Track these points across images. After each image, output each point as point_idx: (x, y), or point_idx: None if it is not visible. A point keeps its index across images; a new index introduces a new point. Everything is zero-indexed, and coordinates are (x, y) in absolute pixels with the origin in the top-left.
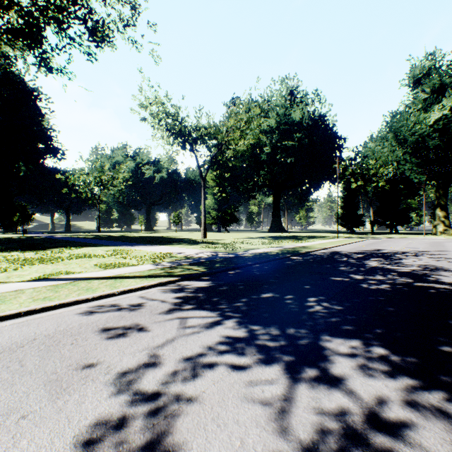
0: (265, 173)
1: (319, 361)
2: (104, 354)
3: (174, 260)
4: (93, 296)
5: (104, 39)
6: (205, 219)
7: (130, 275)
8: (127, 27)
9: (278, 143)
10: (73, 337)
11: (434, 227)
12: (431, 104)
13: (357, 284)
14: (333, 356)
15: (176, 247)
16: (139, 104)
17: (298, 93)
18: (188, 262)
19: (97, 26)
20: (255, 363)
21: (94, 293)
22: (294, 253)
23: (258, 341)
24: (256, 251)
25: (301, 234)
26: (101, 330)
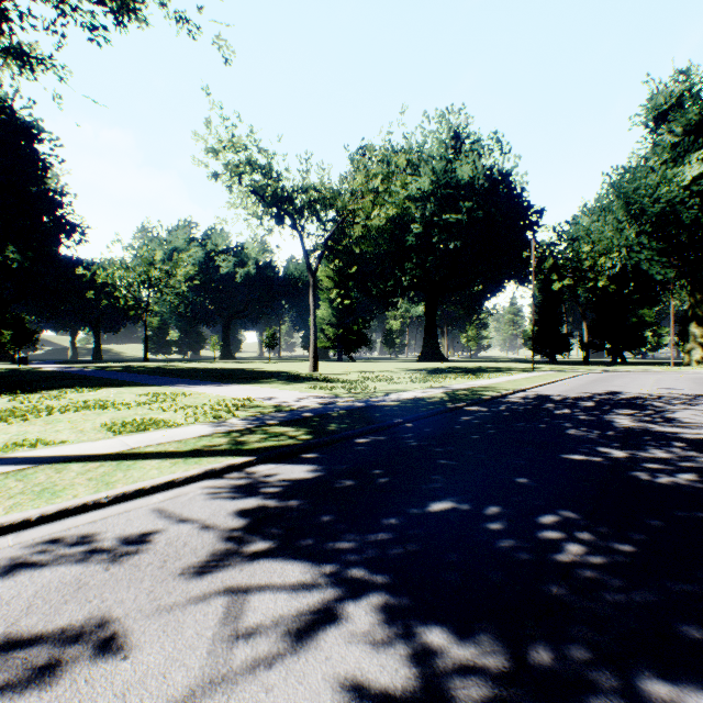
0: (414, 266)
1: None
2: None
3: (254, 413)
4: (42, 514)
5: (125, 4)
6: (315, 340)
7: (156, 449)
8: None
9: (434, 217)
10: None
11: (687, 353)
12: (684, 154)
13: (625, 473)
14: None
15: (264, 388)
16: (205, 149)
17: (467, 136)
18: (279, 418)
19: None
20: None
21: (50, 503)
22: (472, 399)
23: None
24: (402, 395)
25: (472, 364)
26: None
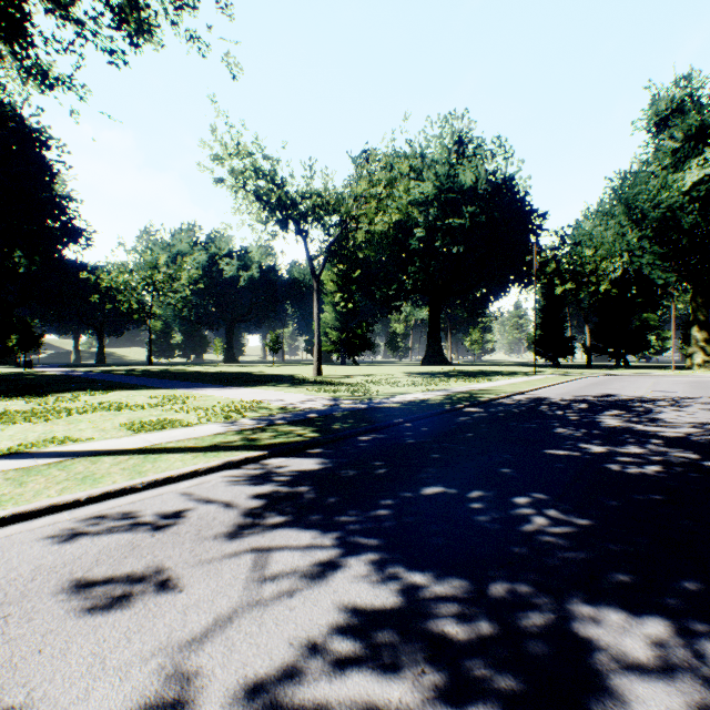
0: (417, 270)
1: (589, 699)
2: (53, 672)
3: (263, 414)
4: (89, 496)
5: (141, 28)
6: (319, 344)
7: (176, 445)
8: (182, 9)
9: (438, 221)
10: (4, 609)
11: (689, 356)
12: (685, 159)
13: (599, 465)
14: (618, 676)
15: (270, 391)
16: (211, 156)
17: (470, 141)
18: (286, 418)
19: (129, 7)
20: (427, 706)
21: (94, 487)
22: (470, 401)
23: (427, 623)
24: (404, 397)
25: (475, 368)
26: (74, 588)
